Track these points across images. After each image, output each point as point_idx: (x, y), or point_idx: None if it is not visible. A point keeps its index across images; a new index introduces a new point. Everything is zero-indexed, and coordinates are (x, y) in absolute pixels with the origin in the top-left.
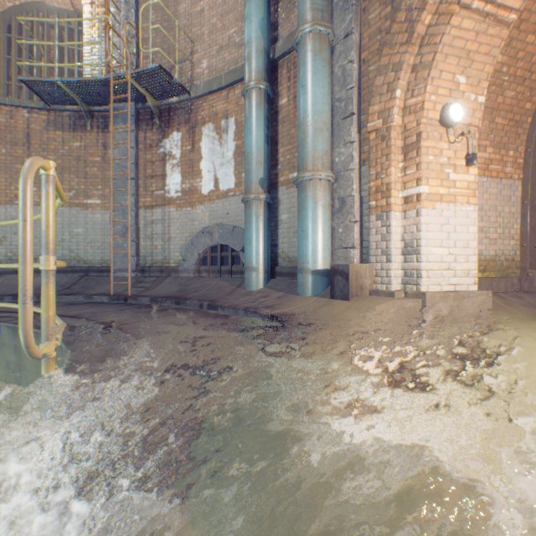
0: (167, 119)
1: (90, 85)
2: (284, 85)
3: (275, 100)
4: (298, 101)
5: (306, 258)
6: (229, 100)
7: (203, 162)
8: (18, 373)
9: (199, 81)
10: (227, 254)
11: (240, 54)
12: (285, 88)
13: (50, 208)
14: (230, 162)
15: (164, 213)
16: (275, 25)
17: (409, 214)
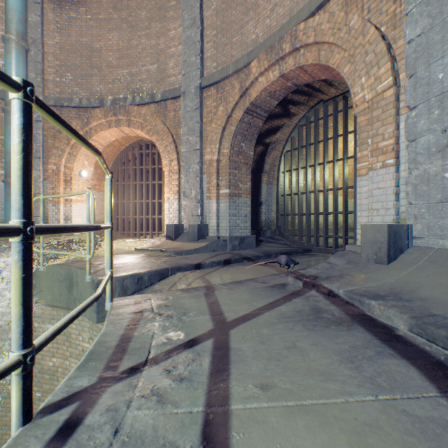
0: None
1: None
2: None
3: None
4: (6, 140)
5: None
6: None
7: None
8: None
9: None
10: None
11: None
12: None
13: None
14: None
15: None
16: None
17: (68, 206)
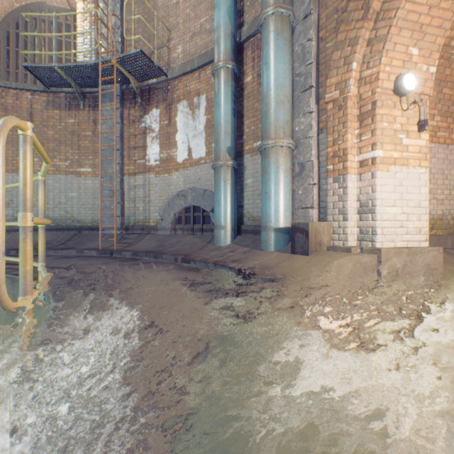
0: (148, 98)
1: (81, 69)
2: (249, 65)
3: (241, 78)
4: (262, 77)
5: (269, 217)
6: (200, 80)
7: (178, 134)
8: (15, 318)
9: (175, 64)
10: (199, 214)
11: (210, 39)
12: (249, 67)
13: (27, 167)
14: (202, 133)
15: (145, 179)
16: (241, 12)
17: (365, 177)
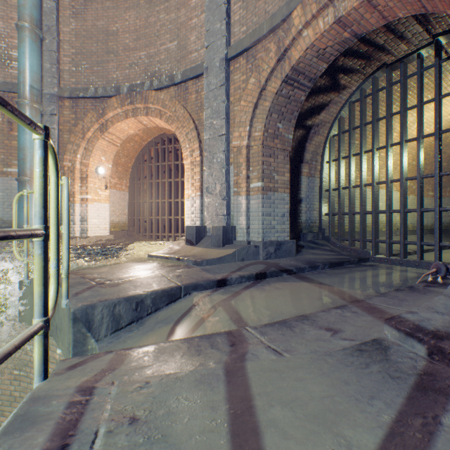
0: None
1: None
2: None
3: None
4: (20, 135)
5: None
6: None
7: None
8: None
9: None
10: None
11: None
12: None
13: None
14: None
15: None
16: None
17: (84, 206)
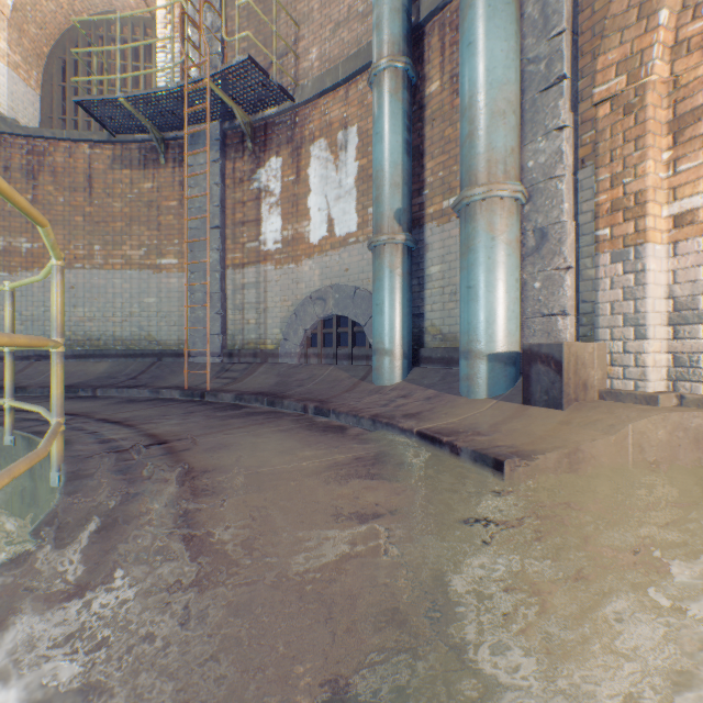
0: (263, 140)
1: (160, 99)
2: (434, 62)
3: (419, 87)
4: (461, 72)
5: (476, 333)
6: (348, 101)
7: (312, 196)
8: (32, 507)
9: (306, 80)
10: (346, 330)
11: (365, 29)
12: (435, 66)
13: None
14: (351, 192)
15: (259, 273)
16: None
17: (687, 247)
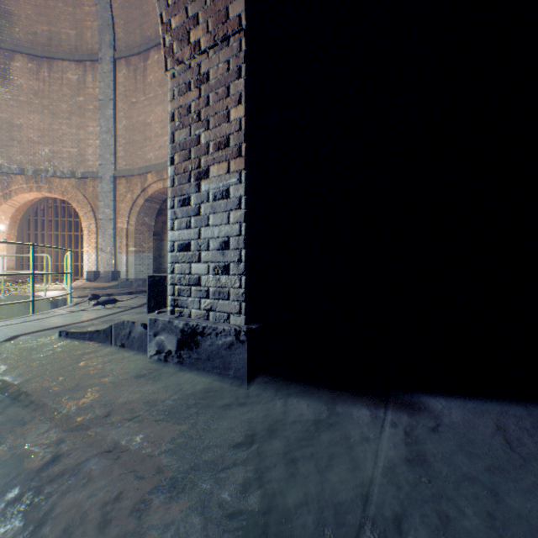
0: None
1: None
2: None
3: None
4: None
5: None
6: None
7: None
8: None
9: None
10: None
11: None
12: None
13: None
14: None
15: None
16: None
17: None
